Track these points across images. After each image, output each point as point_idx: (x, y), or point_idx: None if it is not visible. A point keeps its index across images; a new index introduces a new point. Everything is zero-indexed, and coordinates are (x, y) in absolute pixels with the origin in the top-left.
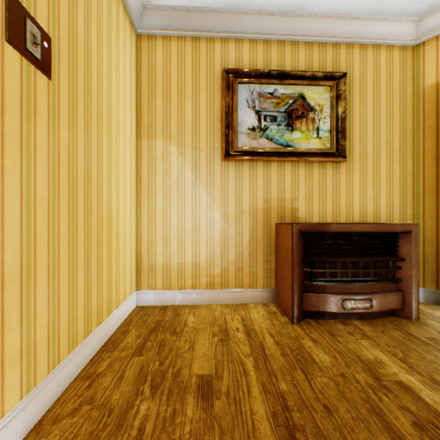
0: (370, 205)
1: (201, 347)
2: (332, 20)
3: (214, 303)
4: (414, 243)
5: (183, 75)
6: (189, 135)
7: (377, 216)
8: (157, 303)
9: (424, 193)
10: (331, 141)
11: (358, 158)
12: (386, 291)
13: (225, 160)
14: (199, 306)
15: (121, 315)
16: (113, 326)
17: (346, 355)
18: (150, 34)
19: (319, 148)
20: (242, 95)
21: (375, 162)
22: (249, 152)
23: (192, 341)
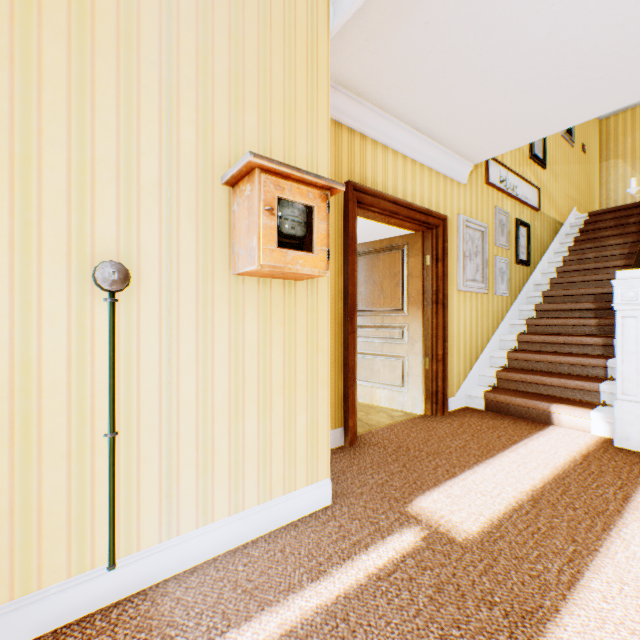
0: None
1: None
2: None
3: None
4: None
5: (624, 128)
6: (628, 153)
7: None
8: None
9: None
10: None
11: None
12: None
13: None
14: None
15: None
16: None
17: None
18: (605, 118)
19: None
20: None
21: None
22: None
23: None
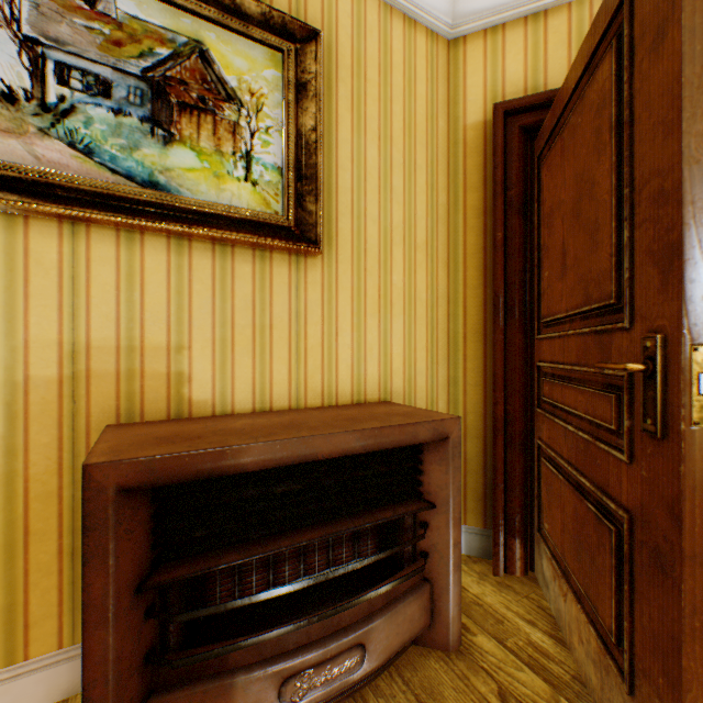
0: (374, 361)
1: None
2: None
3: None
4: (455, 463)
5: None
6: None
7: (387, 385)
8: None
9: (466, 337)
10: (283, 195)
11: (350, 251)
12: (398, 597)
13: None
14: None
15: None
16: None
17: None
18: None
19: (253, 208)
20: None
21: (383, 265)
22: None
23: None
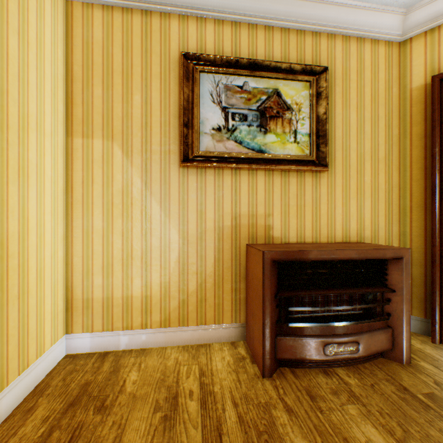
0: (353, 221)
1: (131, 438)
2: (312, 4)
3: (169, 345)
4: (406, 271)
5: (130, 58)
6: (138, 134)
7: (361, 234)
8: (95, 349)
9: (411, 208)
10: (310, 146)
11: (341, 167)
12: (374, 329)
13: (183, 166)
14: (149, 351)
15: (30, 380)
16: (11, 403)
17: (330, 438)
18: (85, 0)
19: (297, 154)
20: (205, 86)
21: (359, 172)
22: (214, 157)
23: (123, 424)
